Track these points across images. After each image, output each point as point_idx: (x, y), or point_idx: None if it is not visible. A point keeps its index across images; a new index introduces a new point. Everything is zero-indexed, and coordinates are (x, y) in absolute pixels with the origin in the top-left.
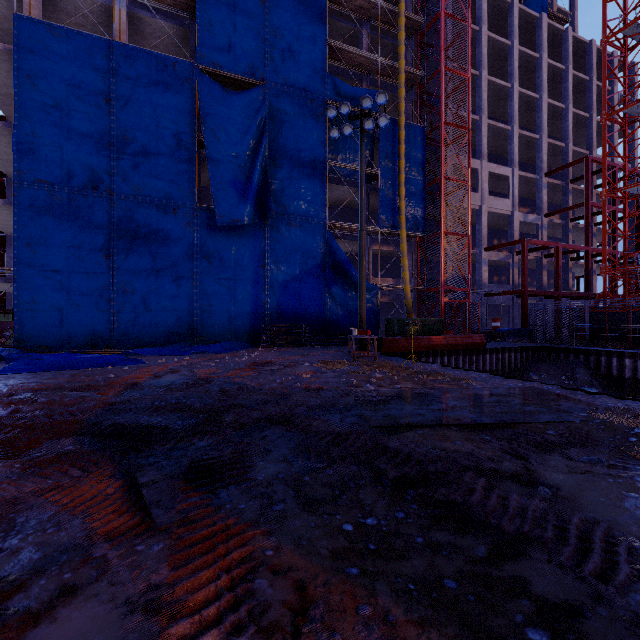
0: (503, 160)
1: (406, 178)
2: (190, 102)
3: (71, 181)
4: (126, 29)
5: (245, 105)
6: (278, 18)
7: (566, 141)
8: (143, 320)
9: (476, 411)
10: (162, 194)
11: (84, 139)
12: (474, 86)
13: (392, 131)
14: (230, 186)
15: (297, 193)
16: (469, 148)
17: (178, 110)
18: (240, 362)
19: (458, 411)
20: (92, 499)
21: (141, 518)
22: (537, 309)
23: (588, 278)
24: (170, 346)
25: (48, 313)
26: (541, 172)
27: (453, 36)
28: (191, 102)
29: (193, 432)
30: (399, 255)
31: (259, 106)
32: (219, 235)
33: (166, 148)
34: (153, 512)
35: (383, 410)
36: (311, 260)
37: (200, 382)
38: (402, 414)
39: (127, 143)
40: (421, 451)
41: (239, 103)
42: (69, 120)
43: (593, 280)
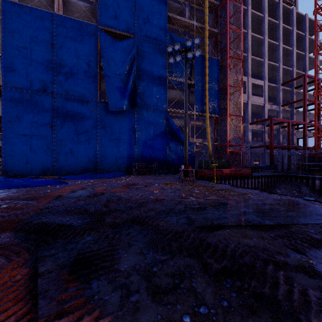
0: (259, 77)
1: (209, 86)
2: (95, 46)
3: (32, 87)
4: (62, 8)
5: (124, 47)
6: (141, 1)
7: (292, 67)
8: (70, 160)
9: (259, 215)
10: (80, 94)
11: (39, 65)
12: (244, 38)
13: (201, 61)
14: (116, 90)
15: (151, 94)
16: (242, 70)
17: (89, 50)
18: (120, 183)
19: (248, 215)
20: (2, 286)
21: (29, 307)
22: (278, 155)
23: (305, 138)
24: (84, 174)
25: (20, 157)
26: (279, 83)
27: (233, 12)
28: (95, 46)
29: (85, 229)
30: (205, 127)
31: (131, 48)
32: (110, 116)
33: (82, 70)
34: (39, 303)
35: (202, 214)
36: (159, 129)
37: (96, 195)
38: (214, 217)
39: (62, 67)
40: (232, 246)
41: (121, 46)
42: (31, 55)
43: (306, 140)
